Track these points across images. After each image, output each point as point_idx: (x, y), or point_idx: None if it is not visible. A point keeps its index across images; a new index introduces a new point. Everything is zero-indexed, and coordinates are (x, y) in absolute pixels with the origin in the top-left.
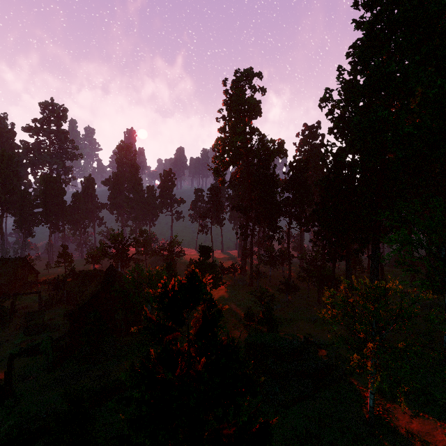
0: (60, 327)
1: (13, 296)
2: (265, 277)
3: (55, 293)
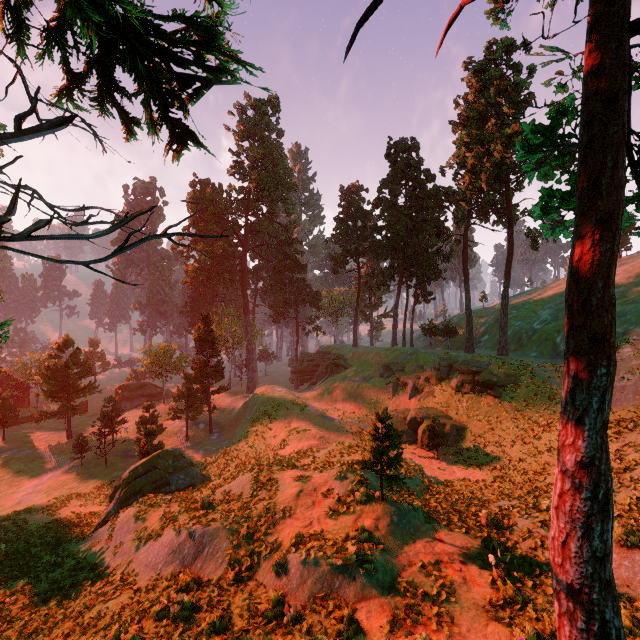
0: None
1: None
2: None
3: None
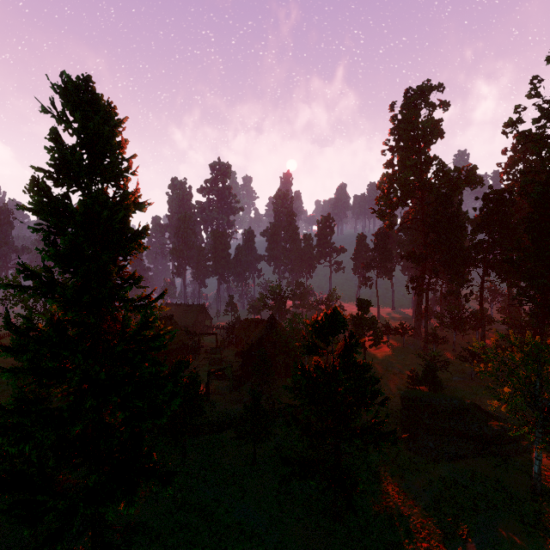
0: (233, 364)
1: (199, 335)
2: (446, 342)
3: (227, 336)
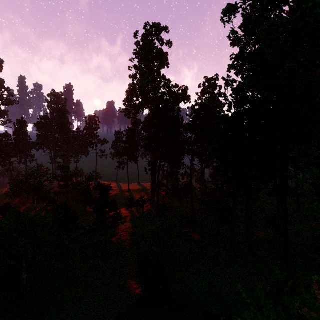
0: None
1: None
2: (170, 209)
3: None
